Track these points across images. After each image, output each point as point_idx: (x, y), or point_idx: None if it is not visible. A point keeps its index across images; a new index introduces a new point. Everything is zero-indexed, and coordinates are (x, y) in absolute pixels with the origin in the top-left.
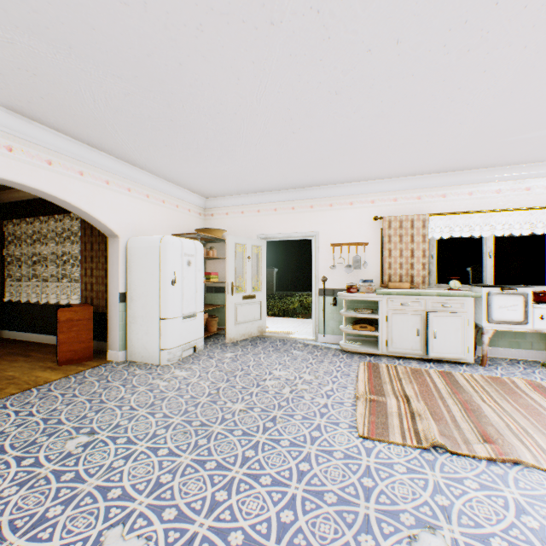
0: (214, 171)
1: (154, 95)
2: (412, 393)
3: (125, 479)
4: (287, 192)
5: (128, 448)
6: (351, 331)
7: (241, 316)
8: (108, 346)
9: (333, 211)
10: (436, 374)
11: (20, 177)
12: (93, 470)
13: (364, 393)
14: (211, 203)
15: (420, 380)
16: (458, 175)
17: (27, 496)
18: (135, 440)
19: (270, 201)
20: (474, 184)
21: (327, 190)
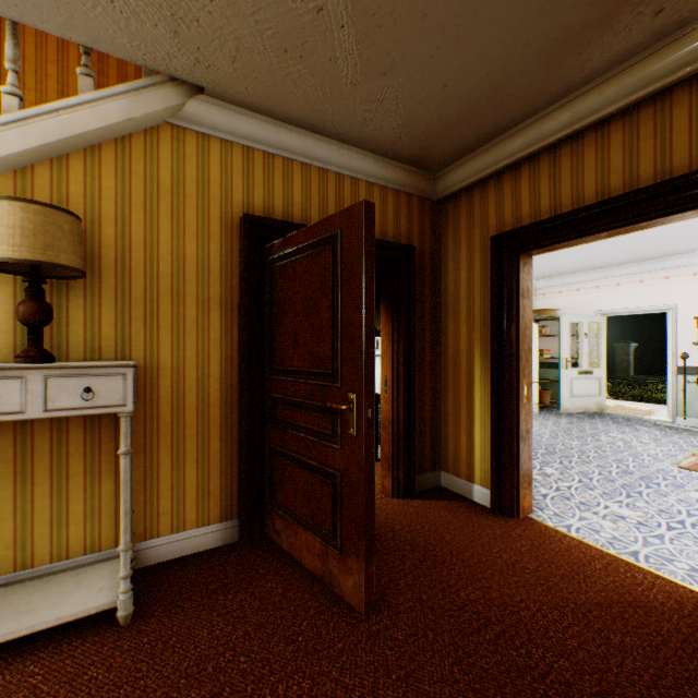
0: (549, 263)
1: None
2: None
3: None
4: (632, 265)
5: None
6: None
7: (575, 389)
8: None
9: (697, 280)
10: None
11: None
12: None
13: None
14: (541, 283)
15: None
16: None
17: None
18: None
19: (609, 276)
20: None
21: (687, 258)
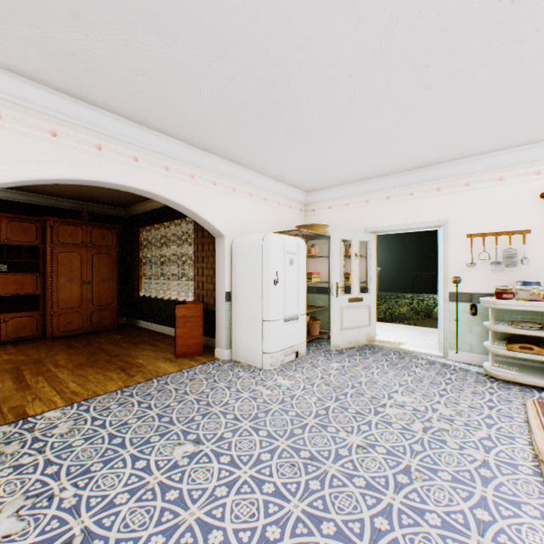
0: (318, 159)
1: (258, 72)
2: None
3: (227, 518)
4: (404, 175)
5: (231, 471)
6: (505, 352)
7: (346, 320)
8: (215, 344)
9: (471, 191)
10: None
11: (143, 184)
12: (195, 493)
13: None
14: (312, 198)
15: None
16: None
17: (134, 511)
18: (238, 462)
19: (380, 189)
20: None
21: (460, 166)
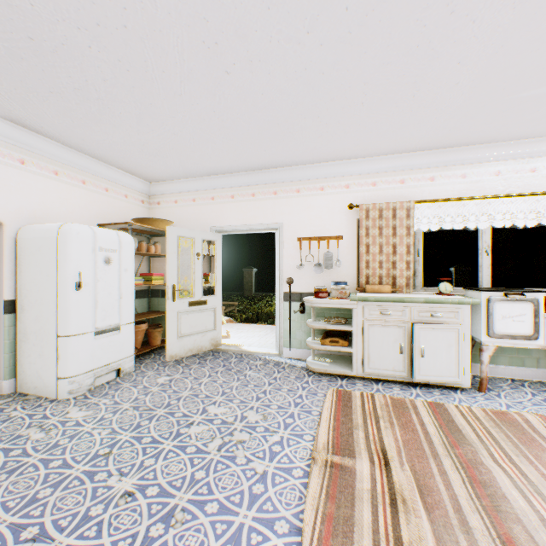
0: (142, 140)
1: None
2: (393, 449)
3: None
4: (246, 175)
5: None
6: (320, 347)
7: (186, 326)
8: None
9: (301, 198)
10: (425, 409)
11: None
12: None
13: (325, 449)
14: (156, 189)
15: (404, 421)
16: (449, 153)
17: None
18: None
19: (225, 186)
20: (469, 165)
21: (293, 172)
